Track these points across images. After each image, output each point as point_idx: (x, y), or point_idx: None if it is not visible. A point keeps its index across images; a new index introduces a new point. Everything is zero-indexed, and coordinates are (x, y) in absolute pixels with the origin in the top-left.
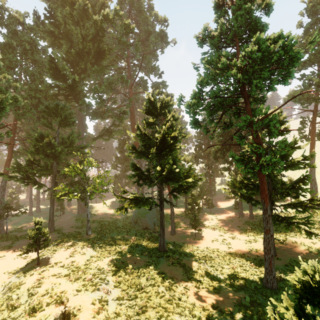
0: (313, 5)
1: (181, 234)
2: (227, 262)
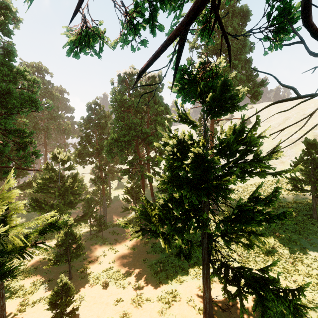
0: None
1: None
2: None
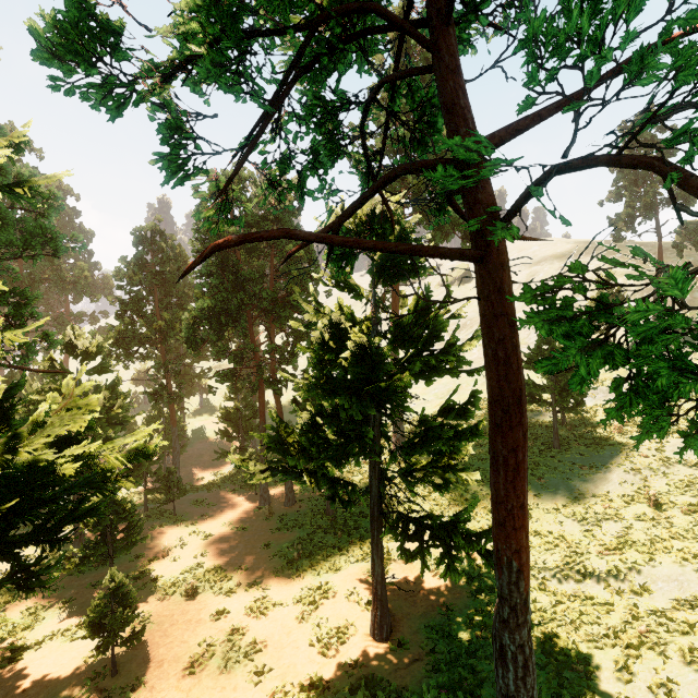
0: None
1: None
2: None
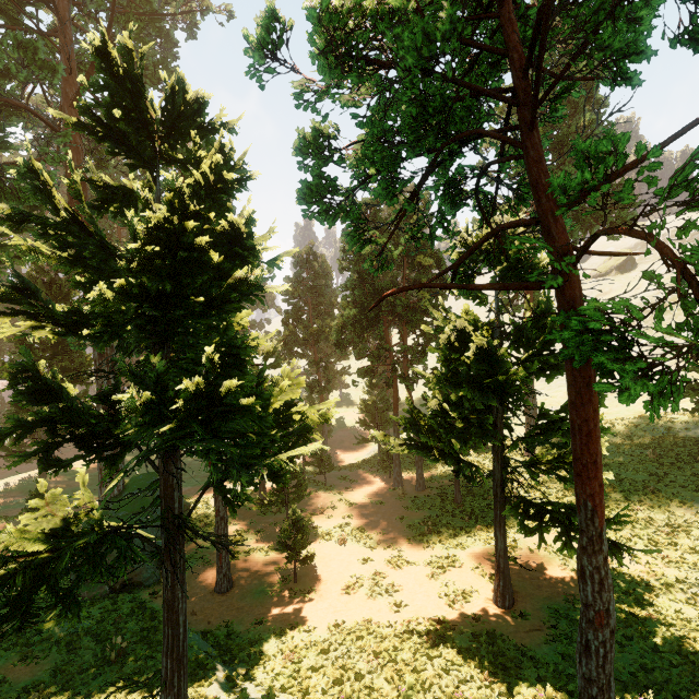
0: None
1: (250, 584)
2: (416, 691)
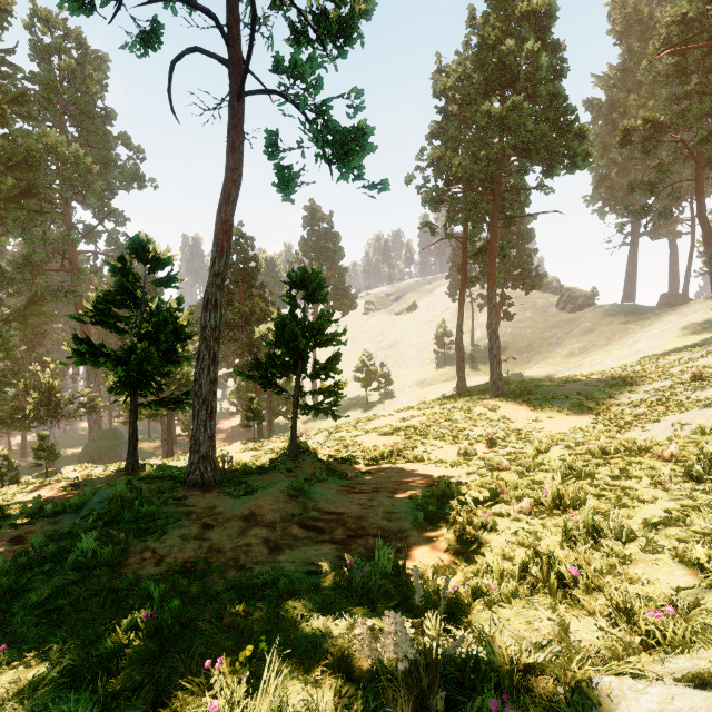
0: (312, 218)
1: None
2: None
